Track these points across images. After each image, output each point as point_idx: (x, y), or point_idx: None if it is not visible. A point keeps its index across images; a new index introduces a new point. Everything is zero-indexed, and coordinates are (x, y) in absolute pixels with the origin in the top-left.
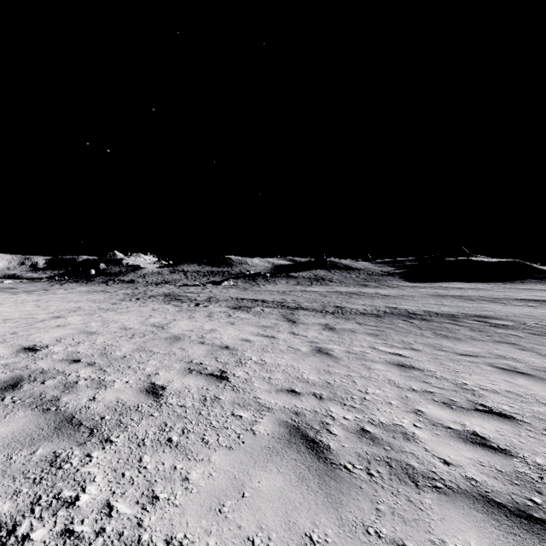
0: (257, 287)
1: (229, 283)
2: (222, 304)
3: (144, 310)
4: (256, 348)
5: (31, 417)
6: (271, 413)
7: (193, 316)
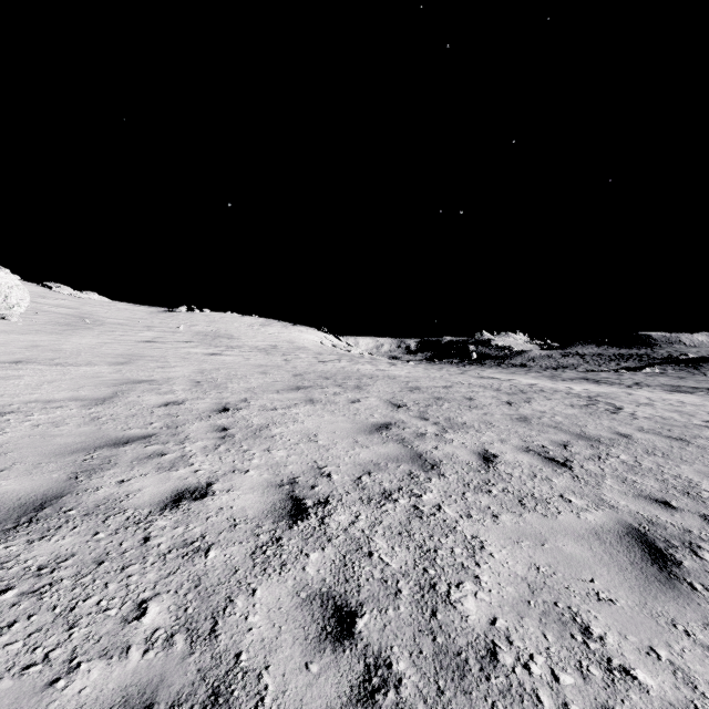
0: (700, 376)
1: (653, 370)
2: (656, 388)
3: (590, 386)
4: (697, 401)
5: (626, 397)
6: (703, 406)
7: (637, 391)
